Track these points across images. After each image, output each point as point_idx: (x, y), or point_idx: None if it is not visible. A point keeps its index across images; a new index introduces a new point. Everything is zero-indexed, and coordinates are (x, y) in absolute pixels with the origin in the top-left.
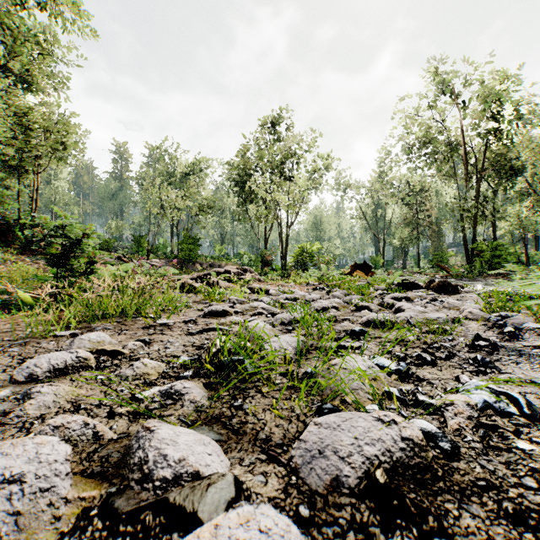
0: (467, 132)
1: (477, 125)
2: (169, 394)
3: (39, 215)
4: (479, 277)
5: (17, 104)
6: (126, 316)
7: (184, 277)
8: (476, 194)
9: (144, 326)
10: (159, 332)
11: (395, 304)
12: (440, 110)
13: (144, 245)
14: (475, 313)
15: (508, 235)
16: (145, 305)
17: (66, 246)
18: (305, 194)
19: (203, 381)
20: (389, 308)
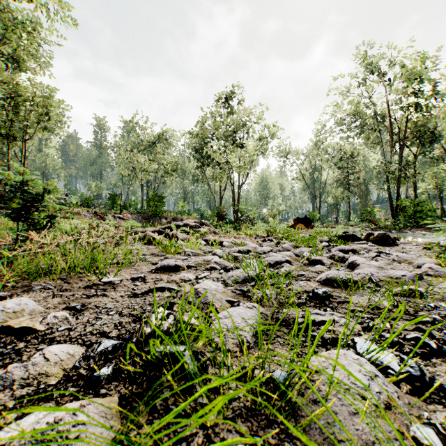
0: (391, 105)
1: (400, 99)
2: (45, 440)
3: (4, 172)
4: (405, 229)
5: (6, 80)
6: (75, 272)
7: (148, 229)
8: (400, 158)
9: (87, 285)
10: (99, 294)
11: (346, 257)
12: (370, 87)
13: (118, 202)
14: (435, 269)
15: (425, 194)
16: (96, 259)
17: (27, 201)
18: (254, 158)
19: (121, 391)
20: (340, 261)
